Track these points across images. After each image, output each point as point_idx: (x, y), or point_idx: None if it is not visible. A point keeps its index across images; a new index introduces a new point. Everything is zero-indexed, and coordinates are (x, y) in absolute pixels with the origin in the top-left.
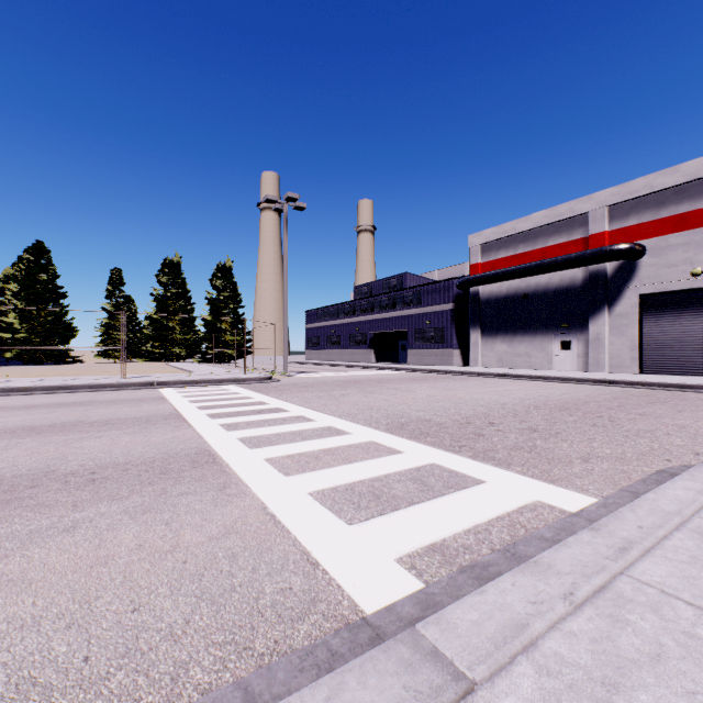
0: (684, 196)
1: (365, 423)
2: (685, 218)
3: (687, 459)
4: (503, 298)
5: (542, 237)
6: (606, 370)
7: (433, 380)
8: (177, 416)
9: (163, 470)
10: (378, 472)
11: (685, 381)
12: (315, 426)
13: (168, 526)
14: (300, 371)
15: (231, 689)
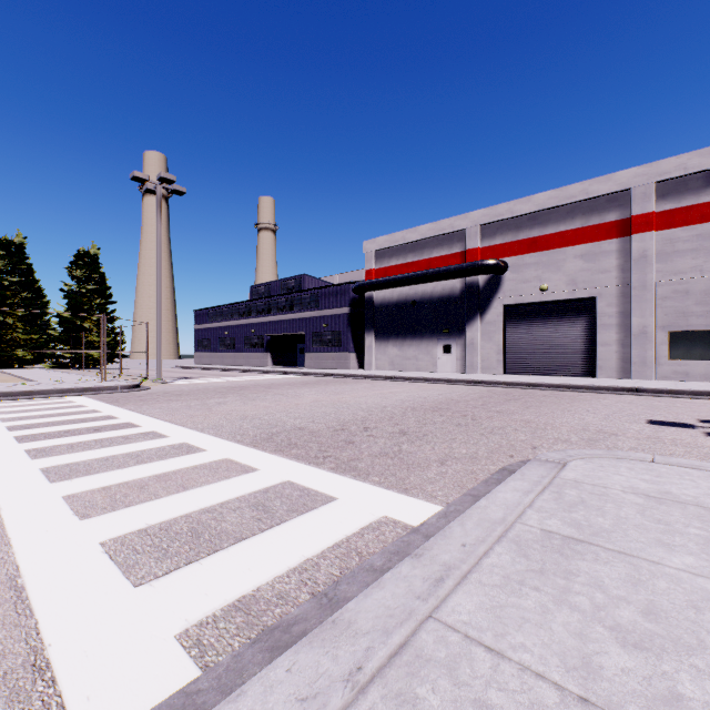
0: (536, 222)
1: (229, 436)
2: (536, 241)
3: (526, 454)
4: (395, 304)
5: (427, 249)
6: (479, 372)
7: (325, 384)
8: None
9: None
10: (215, 500)
11: (535, 380)
12: (164, 444)
13: None
14: (181, 377)
15: None
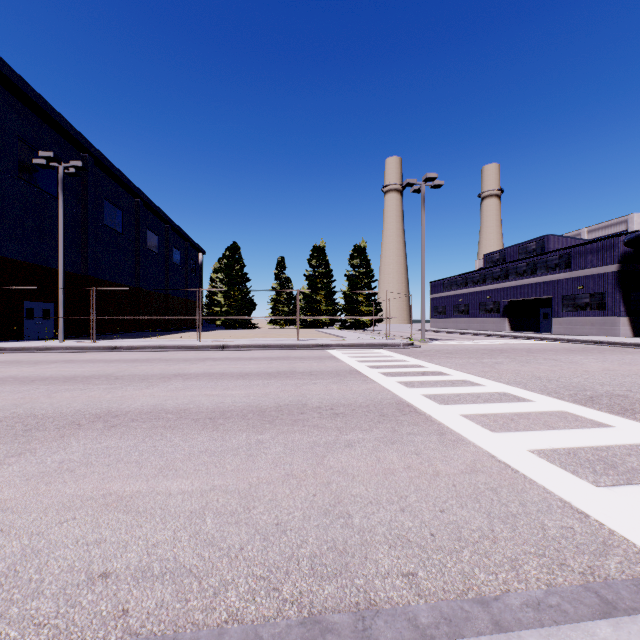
0: None
1: (542, 392)
2: None
3: None
4: None
5: None
6: None
7: (598, 352)
8: (357, 372)
9: (380, 413)
10: (595, 442)
11: None
12: (488, 391)
13: (419, 456)
14: (433, 339)
15: (581, 589)
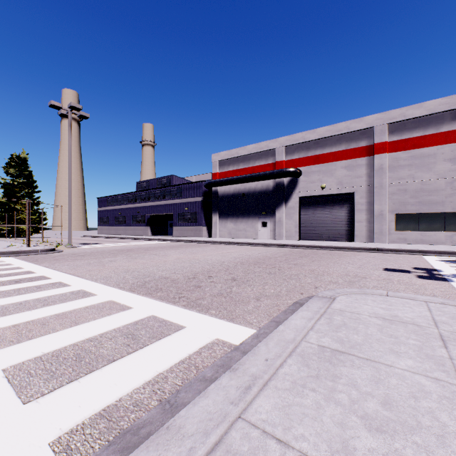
0: (318, 145)
1: (114, 284)
2: (319, 157)
3: (311, 292)
4: (231, 195)
5: (252, 160)
6: (284, 238)
7: (185, 247)
8: None
9: None
10: (97, 332)
11: (318, 244)
12: (66, 291)
13: None
14: (87, 243)
15: None
